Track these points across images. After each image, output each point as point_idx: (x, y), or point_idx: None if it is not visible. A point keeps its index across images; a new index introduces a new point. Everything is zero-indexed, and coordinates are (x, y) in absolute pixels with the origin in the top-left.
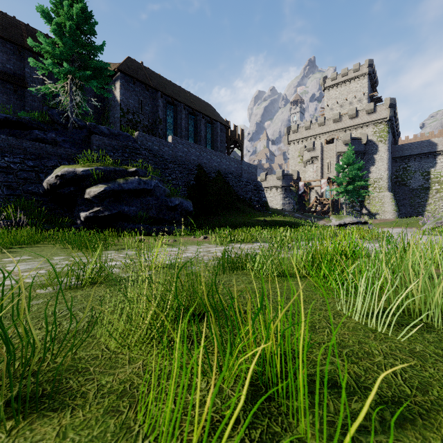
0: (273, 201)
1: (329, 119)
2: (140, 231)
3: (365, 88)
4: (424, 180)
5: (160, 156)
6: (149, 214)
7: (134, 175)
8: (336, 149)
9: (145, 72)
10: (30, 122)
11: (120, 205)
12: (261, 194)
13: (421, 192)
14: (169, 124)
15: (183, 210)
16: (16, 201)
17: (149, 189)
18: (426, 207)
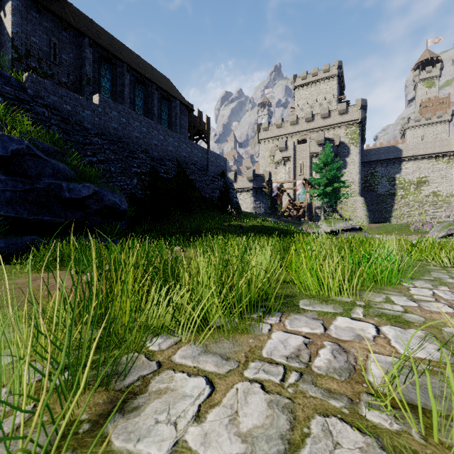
0: (242, 205)
1: (301, 118)
2: None
3: (335, 90)
4: (390, 185)
5: (75, 121)
6: (2, 213)
7: None
8: (309, 150)
9: (64, 5)
10: None
11: None
12: (232, 194)
13: (387, 198)
14: (105, 89)
15: (105, 208)
16: None
17: (0, 156)
18: (392, 212)
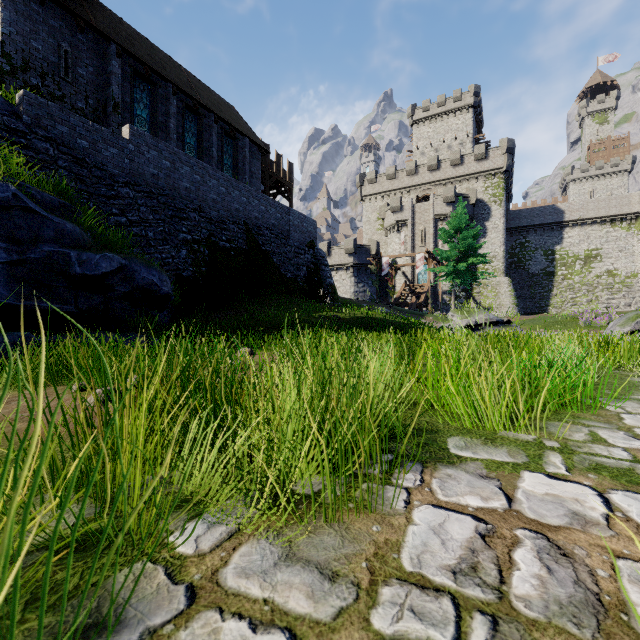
0: (339, 288)
1: (423, 165)
2: None
3: (469, 127)
4: (548, 261)
5: (94, 164)
6: None
7: None
8: (434, 210)
9: None
10: None
11: None
12: (325, 272)
13: (543, 279)
14: (141, 119)
15: (137, 291)
16: None
17: None
18: (551, 299)
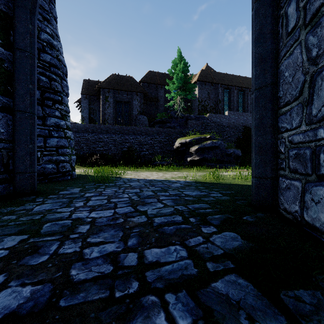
0: None
1: None
2: (213, 166)
3: None
4: None
5: (220, 124)
6: (216, 158)
7: (209, 139)
8: None
9: (211, 75)
10: (165, 120)
11: (204, 154)
12: None
13: None
14: (225, 101)
15: (235, 155)
16: (163, 153)
17: (217, 146)
18: None
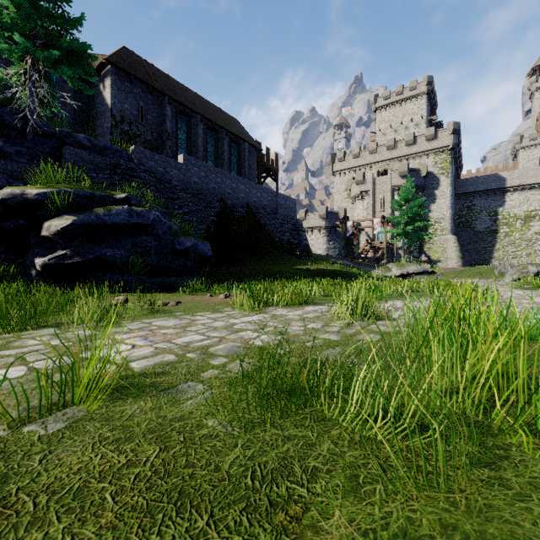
0: (314, 245)
1: (382, 145)
2: (132, 286)
3: (424, 111)
4: (491, 221)
5: (166, 181)
6: (145, 261)
7: (124, 204)
8: (391, 182)
9: (148, 69)
10: None
11: (100, 247)
12: (302, 236)
13: (487, 236)
14: (181, 141)
15: (198, 256)
16: None
17: (146, 224)
18: (494, 253)
